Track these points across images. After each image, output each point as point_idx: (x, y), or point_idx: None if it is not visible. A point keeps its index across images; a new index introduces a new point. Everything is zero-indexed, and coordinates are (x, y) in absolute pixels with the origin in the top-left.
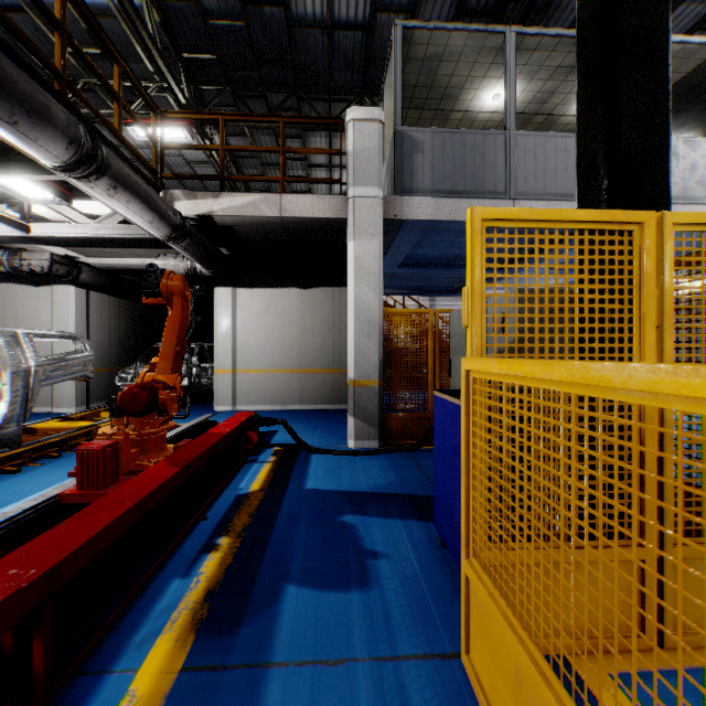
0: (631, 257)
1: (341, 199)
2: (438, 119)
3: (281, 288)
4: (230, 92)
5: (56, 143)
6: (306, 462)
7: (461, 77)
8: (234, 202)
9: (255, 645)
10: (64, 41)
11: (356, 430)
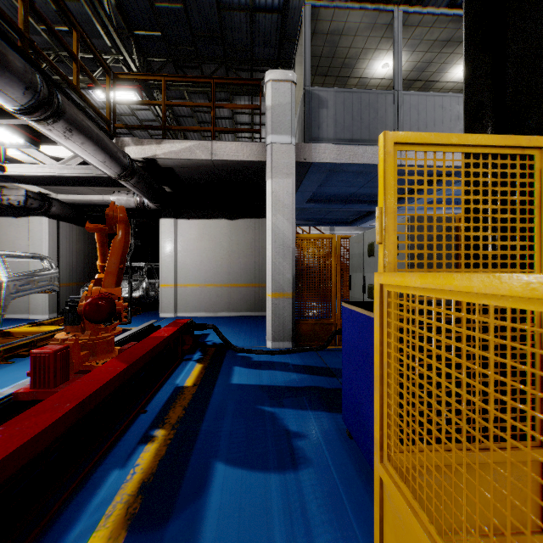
0: (531, 180)
1: (261, 145)
2: (338, 84)
3: (213, 219)
4: (172, 63)
5: (15, 88)
6: (232, 360)
7: (357, 49)
8: (174, 147)
9: (182, 541)
10: (27, 6)
11: (273, 334)
